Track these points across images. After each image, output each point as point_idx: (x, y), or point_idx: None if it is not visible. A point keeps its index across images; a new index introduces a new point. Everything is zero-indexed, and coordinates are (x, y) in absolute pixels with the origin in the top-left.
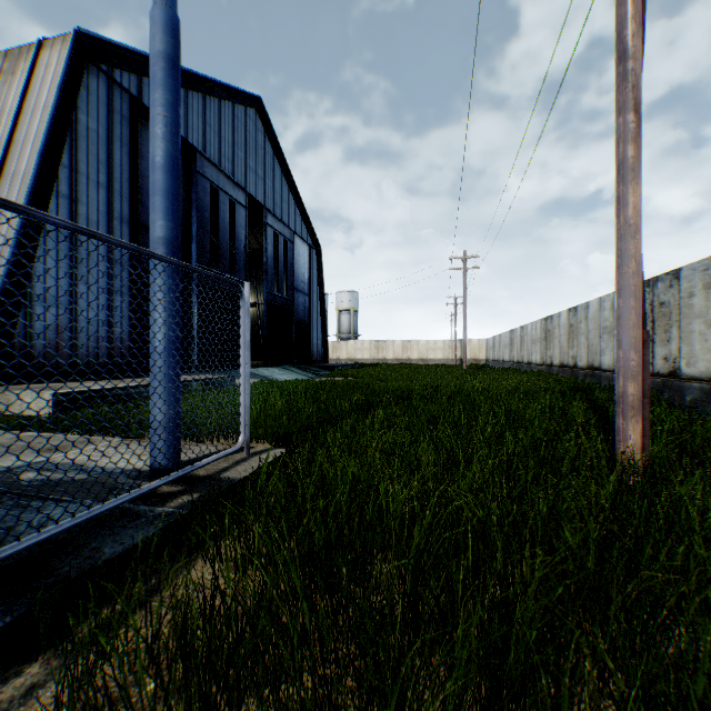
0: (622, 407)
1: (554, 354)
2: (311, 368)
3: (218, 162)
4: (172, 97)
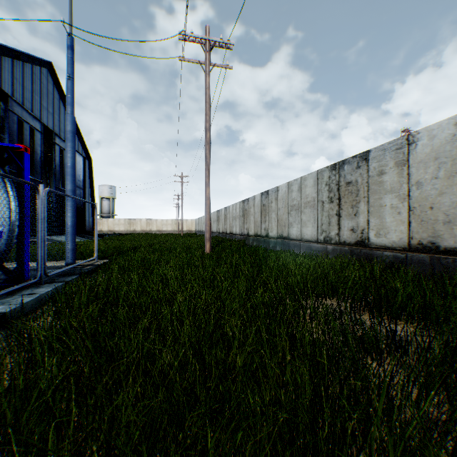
0: (206, 239)
1: (220, 228)
2: (87, 236)
3: (23, 103)
4: (75, 144)
